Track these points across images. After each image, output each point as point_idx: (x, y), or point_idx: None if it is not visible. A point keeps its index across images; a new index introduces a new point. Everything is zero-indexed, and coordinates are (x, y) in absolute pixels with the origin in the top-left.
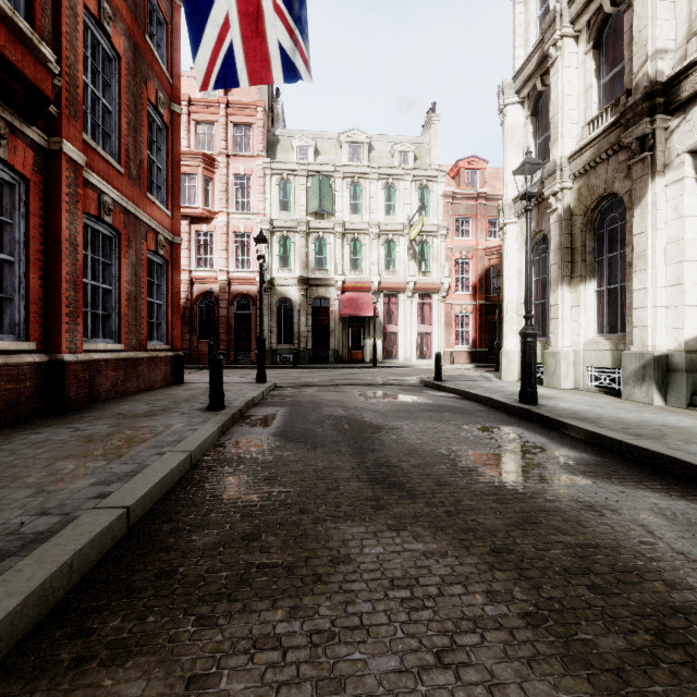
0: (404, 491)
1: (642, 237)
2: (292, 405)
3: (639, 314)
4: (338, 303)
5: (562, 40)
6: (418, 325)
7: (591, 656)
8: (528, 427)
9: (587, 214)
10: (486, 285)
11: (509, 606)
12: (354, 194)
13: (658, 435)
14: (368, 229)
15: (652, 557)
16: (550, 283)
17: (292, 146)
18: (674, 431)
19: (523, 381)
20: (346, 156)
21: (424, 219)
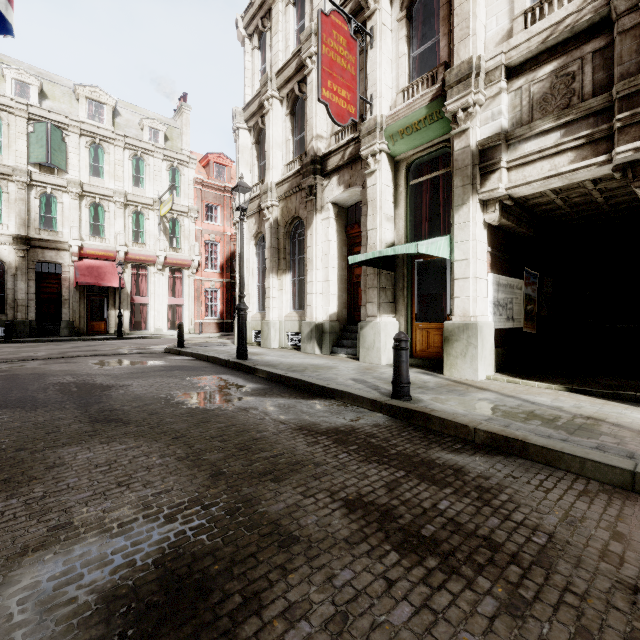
0: (121, 422)
1: (311, 249)
2: (5, 379)
3: (310, 297)
4: (73, 270)
5: (272, 99)
6: (169, 297)
7: (204, 462)
8: (235, 374)
9: (287, 226)
10: (232, 266)
11: (171, 457)
12: (95, 155)
13: (303, 369)
14: (113, 196)
15: (260, 423)
16: (266, 272)
17: (4, 75)
18: (313, 367)
19: (238, 343)
20: (85, 112)
21: (175, 198)
